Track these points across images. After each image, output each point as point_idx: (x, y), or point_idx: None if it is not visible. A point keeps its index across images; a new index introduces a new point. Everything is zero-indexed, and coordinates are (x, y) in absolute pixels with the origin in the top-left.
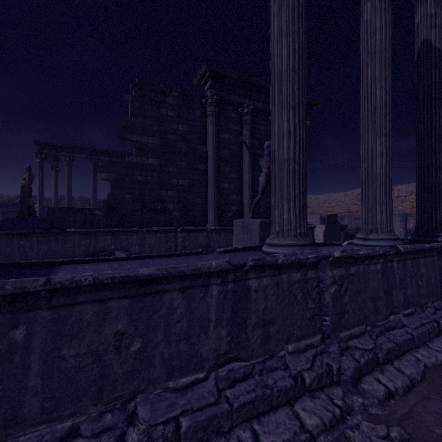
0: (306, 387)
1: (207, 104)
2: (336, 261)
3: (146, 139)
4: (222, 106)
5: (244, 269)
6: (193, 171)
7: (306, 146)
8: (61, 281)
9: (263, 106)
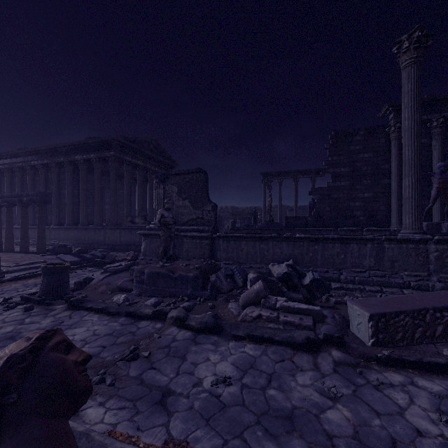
0: (411, 287)
1: (390, 131)
2: (438, 241)
3: (339, 169)
4: None
5: (382, 240)
6: (376, 186)
7: (420, 190)
8: (325, 236)
9: None
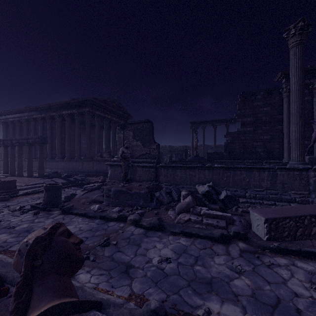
0: (296, 201)
1: (283, 92)
2: (315, 169)
3: (246, 119)
4: None
5: (275, 168)
6: (273, 130)
7: (303, 133)
8: (235, 166)
9: None
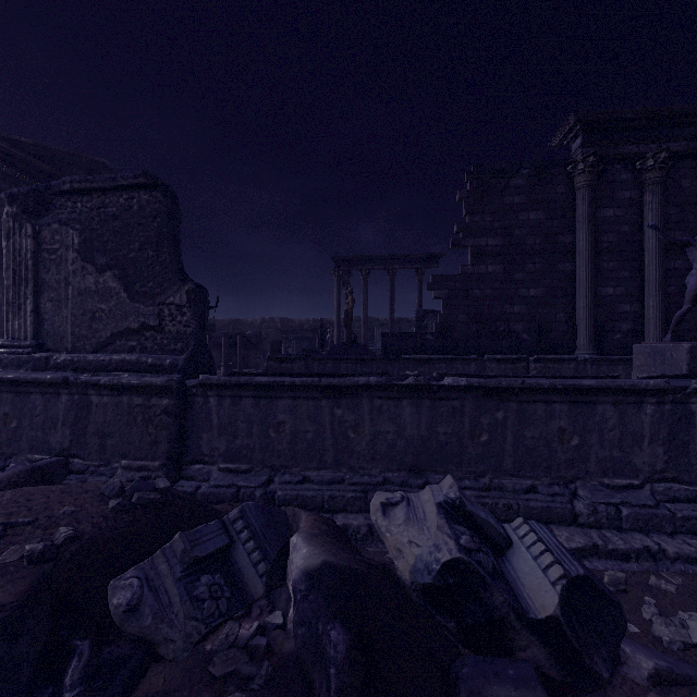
0: None
1: (576, 172)
2: None
3: (485, 241)
4: (602, 168)
5: (685, 392)
6: (551, 275)
7: None
8: (530, 383)
9: (689, 145)
